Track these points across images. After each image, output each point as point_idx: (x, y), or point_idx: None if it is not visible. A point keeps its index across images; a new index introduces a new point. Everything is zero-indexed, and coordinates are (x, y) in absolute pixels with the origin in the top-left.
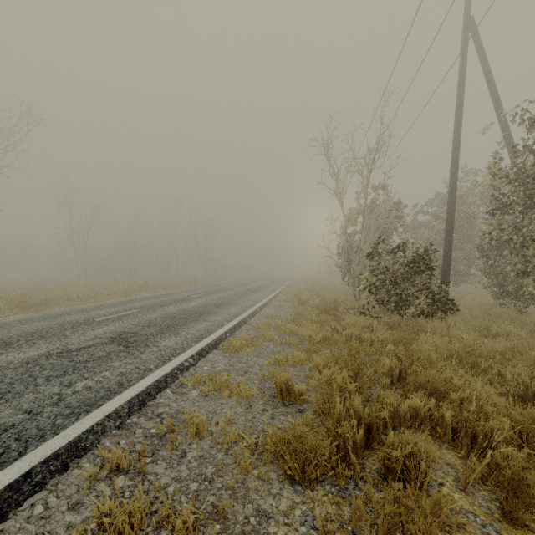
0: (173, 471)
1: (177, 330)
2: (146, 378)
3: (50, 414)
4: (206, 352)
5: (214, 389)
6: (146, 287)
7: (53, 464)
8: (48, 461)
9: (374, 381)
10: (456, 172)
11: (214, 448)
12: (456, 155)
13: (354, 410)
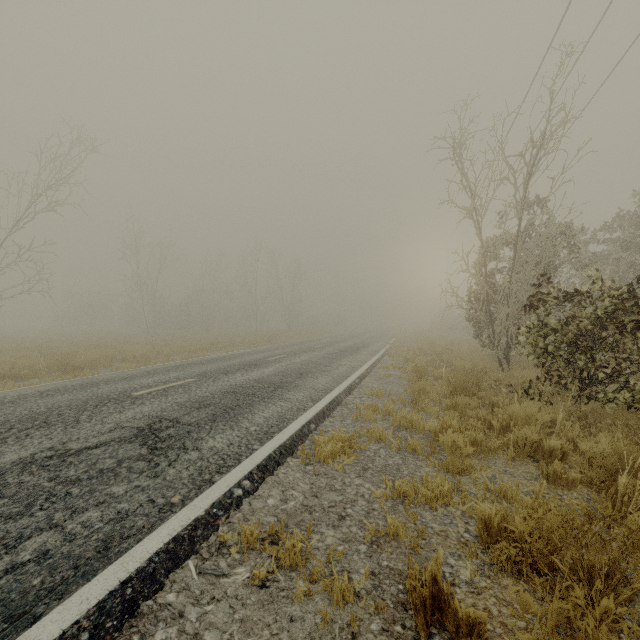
0: None
1: (237, 417)
2: (157, 530)
3: None
4: (276, 463)
5: (279, 566)
6: (217, 345)
7: None
8: None
9: None
10: None
11: None
12: None
13: None
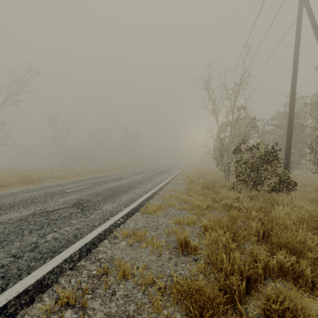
0: (105, 307)
1: (114, 199)
2: (92, 232)
3: (28, 258)
4: (132, 214)
5: (136, 241)
6: (97, 171)
7: (24, 298)
8: (20, 296)
9: (246, 239)
10: (294, 97)
11: (135, 288)
12: (294, 85)
13: (237, 265)
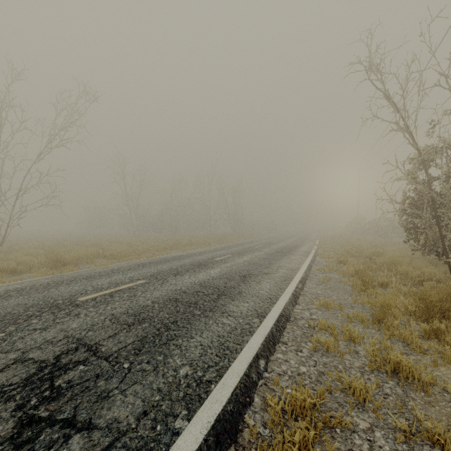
0: None
1: (169, 344)
2: None
3: None
4: None
5: None
6: (178, 245)
7: None
8: None
9: None
10: None
11: None
12: None
13: None
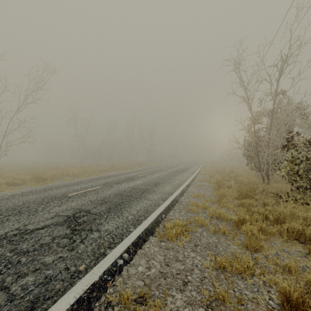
0: None
1: (121, 209)
2: (67, 293)
3: None
4: (143, 240)
5: None
6: (113, 168)
7: None
8: None
9: None
10: None
11: None
12: None
13: None
